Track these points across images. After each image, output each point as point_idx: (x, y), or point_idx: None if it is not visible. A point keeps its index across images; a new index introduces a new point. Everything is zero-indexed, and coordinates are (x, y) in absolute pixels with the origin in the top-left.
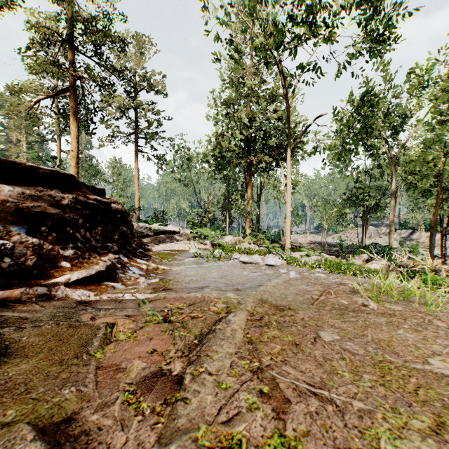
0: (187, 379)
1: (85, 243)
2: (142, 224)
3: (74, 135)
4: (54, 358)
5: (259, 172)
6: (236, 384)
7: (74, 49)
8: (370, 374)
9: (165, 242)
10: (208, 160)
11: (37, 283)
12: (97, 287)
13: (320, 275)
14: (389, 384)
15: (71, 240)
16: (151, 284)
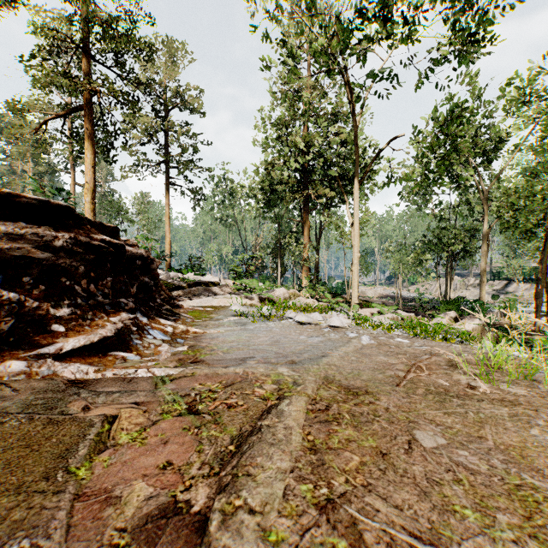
0: (214, 521)
1: (88, 299)
2: (174, 273)
3: (90, 164)
4: (10, 481)
5: (318, 210)
6: (292, 532)
7: (89, 57)
8: (508, 514)
9: (201, 296)
10: (255, 194)
11: (14, 355)
12: (102, 360)
13: (401, 340)
14: (543, 535)
15: (68, 295)
16: (177, 354)
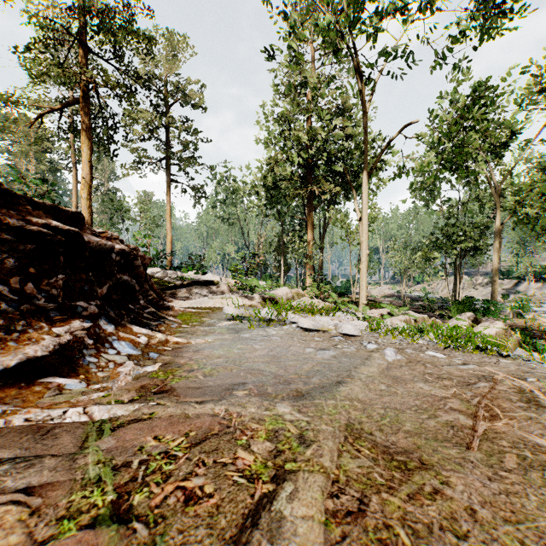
0: None
1: (21, 303)
2: (173, 272)
3: (86, 158)
4: None
5: (322, 207)
6: None
7: (85, 48)
8: None
9: (197, 296)
10: (257, 191)
11: None
12: (23, 392)
13: (435, 355)
14: None
15: None
16: (141, 377)
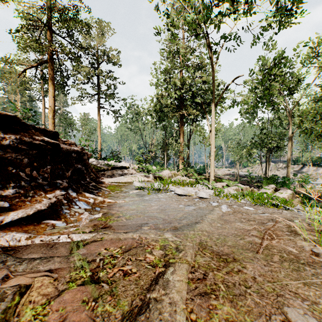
0: None
1: (31, 182)
2: (102, 161)
3: (51, 95)
4: None
5: (189, 123)
6: None
7: (51, 31)
8: None
9: (117, 175)
10: (151, 113)
11: None
12: (35, 227)
13: (248, 208)
14: None
15: (14, 180)
16: (93, 220)
